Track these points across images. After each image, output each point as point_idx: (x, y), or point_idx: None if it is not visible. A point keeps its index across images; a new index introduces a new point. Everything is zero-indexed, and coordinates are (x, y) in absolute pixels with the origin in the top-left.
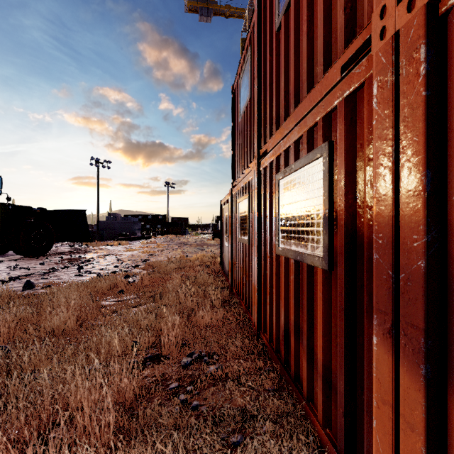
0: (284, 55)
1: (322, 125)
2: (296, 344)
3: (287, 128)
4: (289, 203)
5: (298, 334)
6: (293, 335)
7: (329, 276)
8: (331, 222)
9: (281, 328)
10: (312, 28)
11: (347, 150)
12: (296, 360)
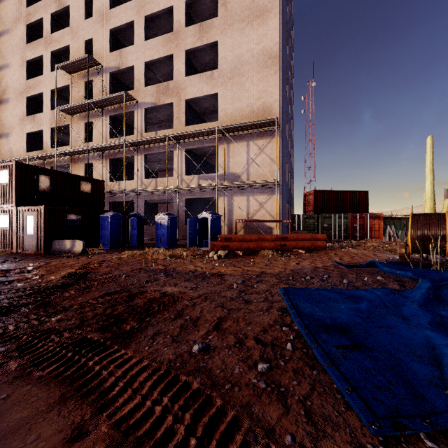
0: (1, 192)
1: (9, 210)
2: (4, 243)
3: (2, 207)
4: (2, 220)
5: (4, 241)
6: (3, 242)
7: (10, 230)
8: (10, 223)
9: (0, 243)
10: (7, 195)
11: (12, 215)
12: (4, 245)
